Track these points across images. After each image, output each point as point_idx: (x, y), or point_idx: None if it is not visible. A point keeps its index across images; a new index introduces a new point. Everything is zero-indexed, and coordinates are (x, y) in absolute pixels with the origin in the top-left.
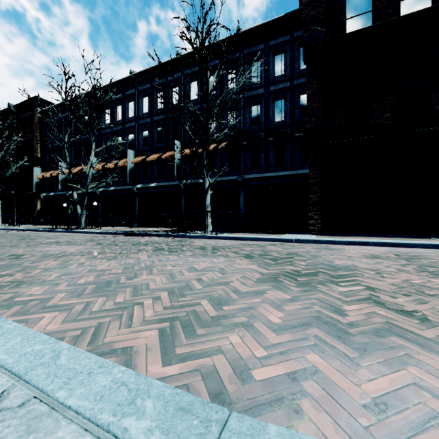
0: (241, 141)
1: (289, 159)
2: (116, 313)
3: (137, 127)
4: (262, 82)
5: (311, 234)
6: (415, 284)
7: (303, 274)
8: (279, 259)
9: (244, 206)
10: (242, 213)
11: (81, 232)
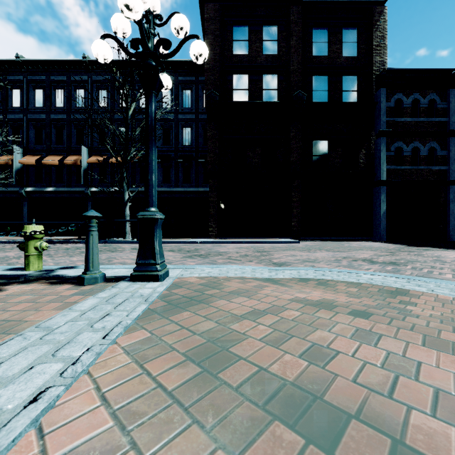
0: None
1: (195, 178)
2: None
3: (26, 121)
4: (172, 109)
5: (211, 238)
6: (247, 254)
7: (203, 255)
8: (191, 251)
9: None
10: None
11: None
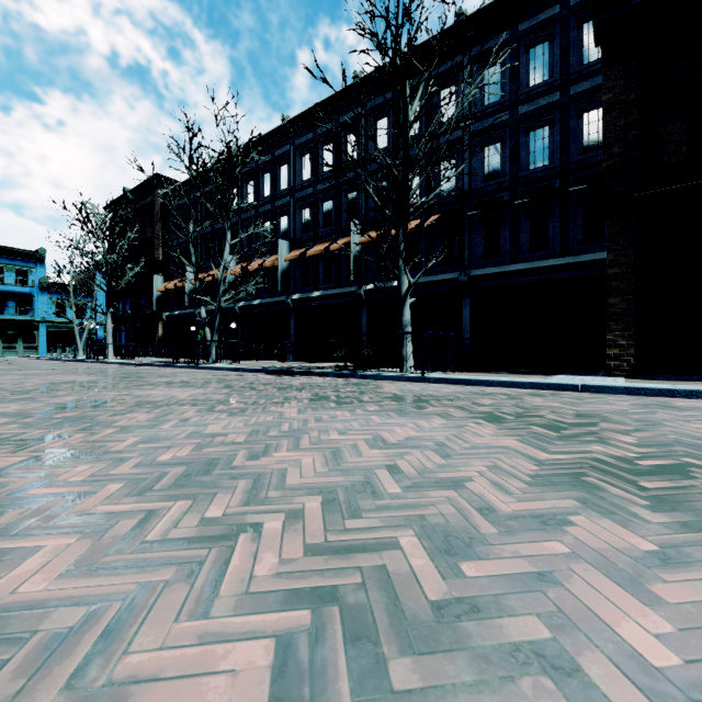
0: (464, 211)
1: (560, 236)
2: (191, 555)
3: (293, 205)
4: (504, 101)
5: (613, 375)
6: None
7: (646, 468)
8: (564, 427)
9: (471, 326)
10: (468, 337)
11: (210, 368)
